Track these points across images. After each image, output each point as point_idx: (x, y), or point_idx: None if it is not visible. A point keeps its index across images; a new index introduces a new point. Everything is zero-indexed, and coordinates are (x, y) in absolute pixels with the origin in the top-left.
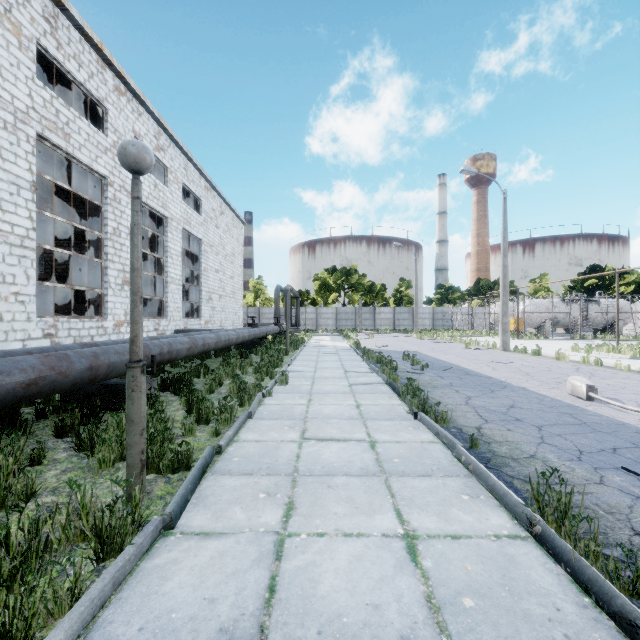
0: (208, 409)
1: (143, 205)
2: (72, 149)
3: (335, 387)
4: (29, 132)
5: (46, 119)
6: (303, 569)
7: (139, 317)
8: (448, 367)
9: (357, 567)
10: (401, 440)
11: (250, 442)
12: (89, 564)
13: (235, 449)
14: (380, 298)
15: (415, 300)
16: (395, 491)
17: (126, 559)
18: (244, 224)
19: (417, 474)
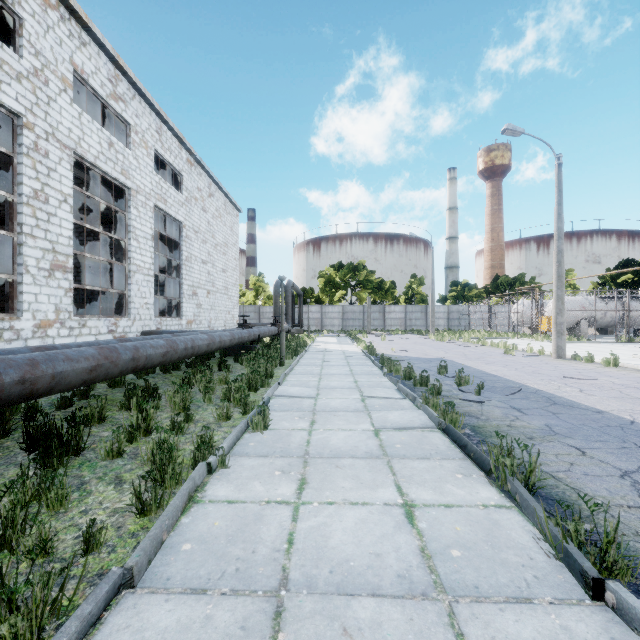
0: None
1: (91, 167)
2: None
3: (351, 437)
4: None
5: None
6: None
7: None
8: (515, 389)
9: None
10: None
11: None
12: None
13: None
14: (390, 296)
15: (432, 297)
16: None
17: None
18: (239, 211)
19: None
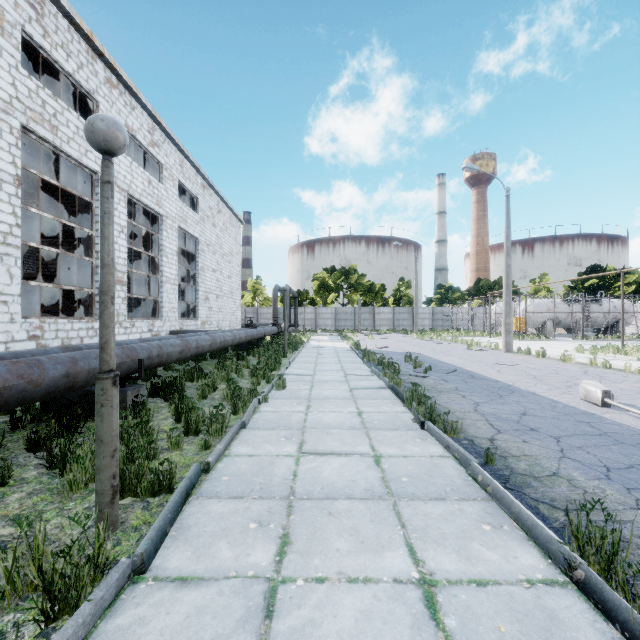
0: (198, 419)
1: (136, 202)
2: (60, 142)
3: (335, 392)
4: (12, 123)
5: (31, 110)
6: (299, 631)
7: (110, 320)
8: (452, 370)
9: (365, 628)
10: (408, 454)
11: (242, 457)
12: (36, 625)
13: (225, 465)
14: (379, 298)
15: (415, 300)
16: (405, 519)
17: (79, 623)
18: (242, 223)
19: (429, 497)
